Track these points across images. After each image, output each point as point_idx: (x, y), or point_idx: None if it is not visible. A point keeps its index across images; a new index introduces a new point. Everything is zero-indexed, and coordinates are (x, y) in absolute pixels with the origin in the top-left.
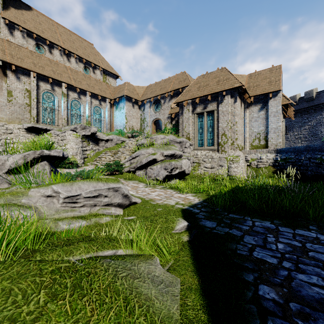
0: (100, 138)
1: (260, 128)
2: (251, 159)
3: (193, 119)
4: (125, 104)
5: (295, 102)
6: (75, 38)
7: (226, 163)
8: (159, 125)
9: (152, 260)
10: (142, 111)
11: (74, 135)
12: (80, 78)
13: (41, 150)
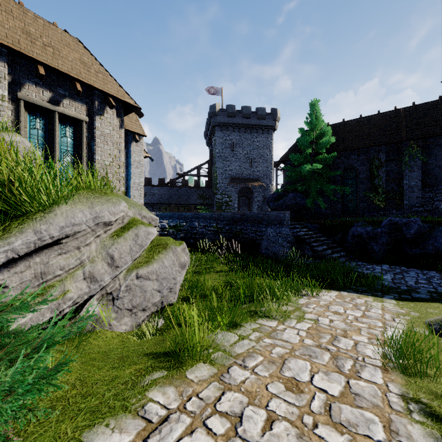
0: None
1: None
2: None
3: (11, 112)
4: None
5: None
6: None
7: None
8: None
9: None
10: None
11: None
12: None
13: None
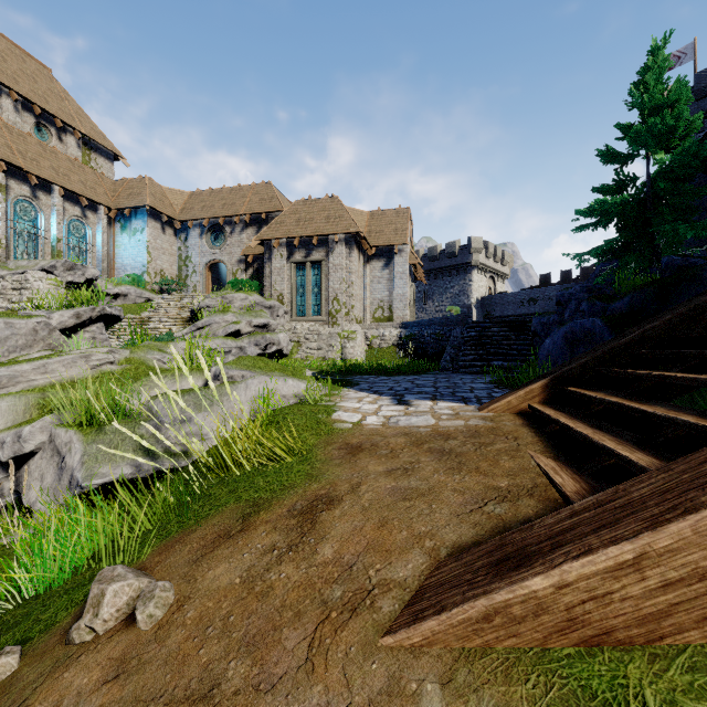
0: (103, 290)
1: (384, 294)
2: (372, 336)
3: (288, 271)
4: (148, 223)
5: (435, 256)
6: (4, 48)
7: (339, 342)
8: (214, 272)
9: None
10: (182, 242)
11: (50, 281)
12: (35, 152)
13: (103, 306)
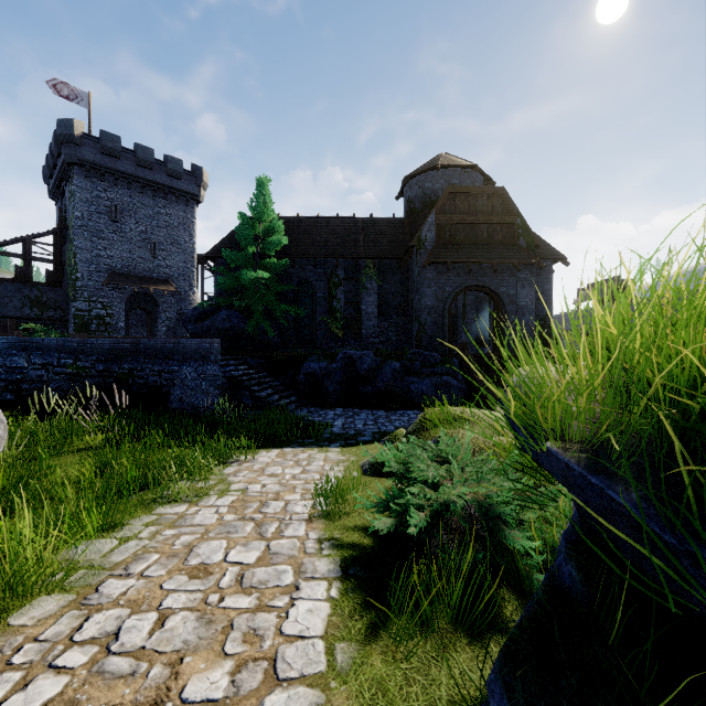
0: None
1: None
2: None
3: None
4: None
5: None
6: None
7: None
8: None
9: None
10: None
11: None
12: None
13: None
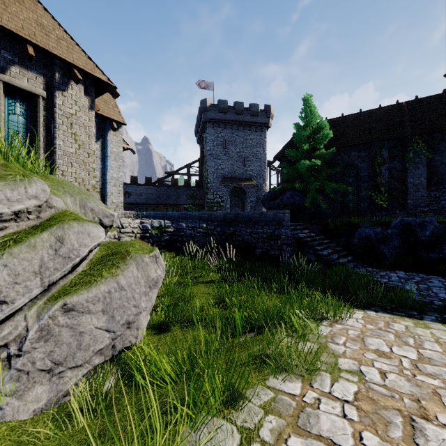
0: None
1: None
2: None
3: None
4: None
5: None
6: None
7: None
8: None
9: None
10: None
11: None
12: None
13: None
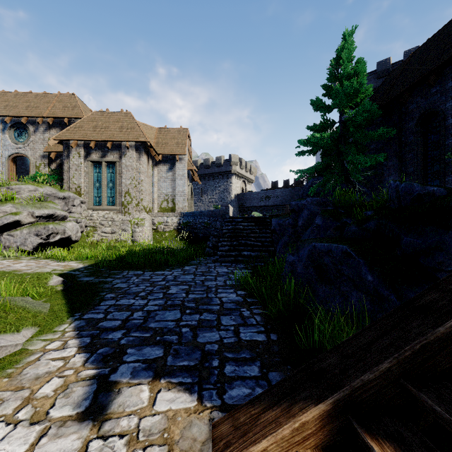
0: None
1: (168, 190)
2: (158, 222)
3: (86, 168)
4: None
5: (208, 165)
6: None
7: (130, 227)
8: (23, 164)
9: (25, 297)
10: None
11: None
12: None
13: None
